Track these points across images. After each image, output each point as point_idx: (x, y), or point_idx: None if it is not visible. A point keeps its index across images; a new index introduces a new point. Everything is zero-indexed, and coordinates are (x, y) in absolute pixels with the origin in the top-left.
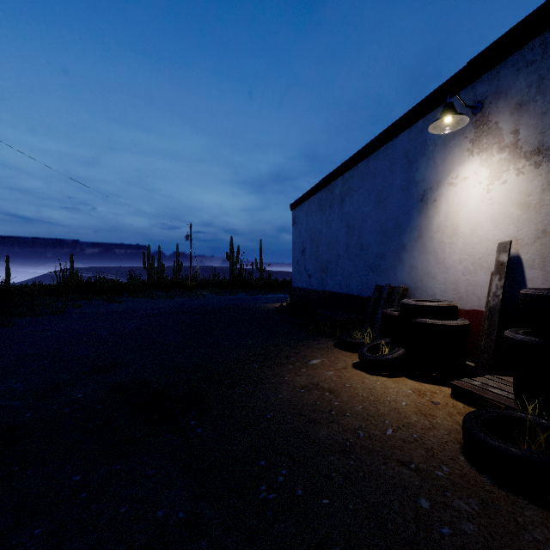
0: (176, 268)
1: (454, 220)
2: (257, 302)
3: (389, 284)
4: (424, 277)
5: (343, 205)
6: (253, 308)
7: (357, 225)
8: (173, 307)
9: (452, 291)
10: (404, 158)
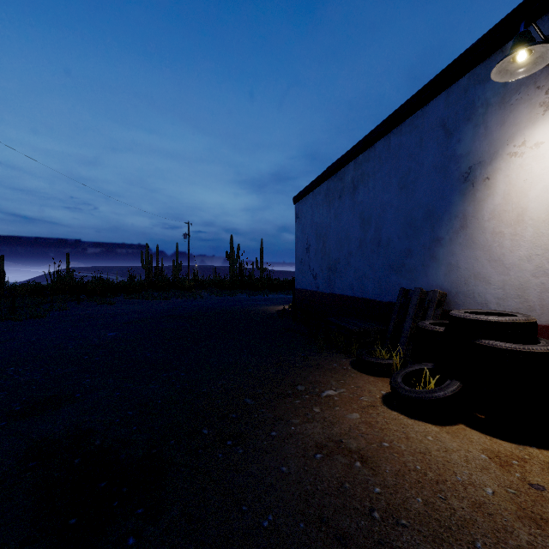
0: (176, 268)
1: (518, 202)
2: (257, 305)
3: (420, 287)
4: (471, 279)
5: (355, 194)
6: (252, 311)
7: (374, 216)
8: (164, 310)
9: (515, 299)
10: (439, 128)
